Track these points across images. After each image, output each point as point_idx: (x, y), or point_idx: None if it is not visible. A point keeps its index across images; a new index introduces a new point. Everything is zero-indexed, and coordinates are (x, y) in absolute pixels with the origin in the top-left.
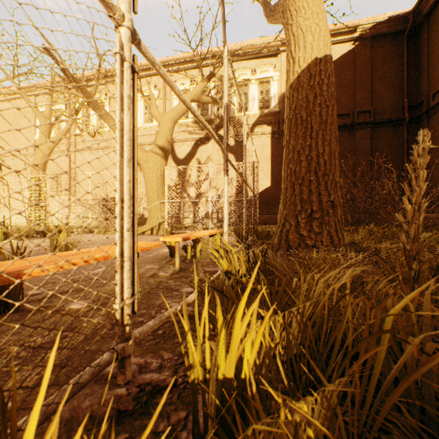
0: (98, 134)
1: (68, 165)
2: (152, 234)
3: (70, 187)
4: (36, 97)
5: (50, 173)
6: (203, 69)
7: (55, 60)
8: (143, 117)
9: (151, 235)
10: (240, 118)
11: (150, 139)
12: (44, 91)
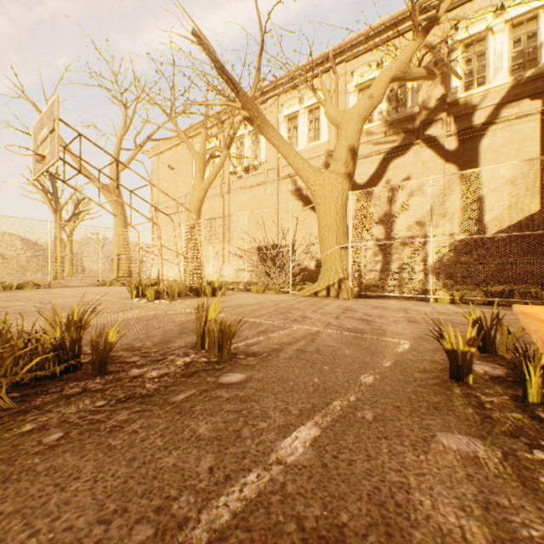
0: (252, 168)
1: (222, 210)
2: (328, 295)
3: (224, 233)
4: (192, 140)
5: (205, 221)
6: (397, 40)
7: (207, 51)
8: (307, 135)
9: (329, 298)
10: (468, 100)
11: (316, 163)
12: (199, 131)
